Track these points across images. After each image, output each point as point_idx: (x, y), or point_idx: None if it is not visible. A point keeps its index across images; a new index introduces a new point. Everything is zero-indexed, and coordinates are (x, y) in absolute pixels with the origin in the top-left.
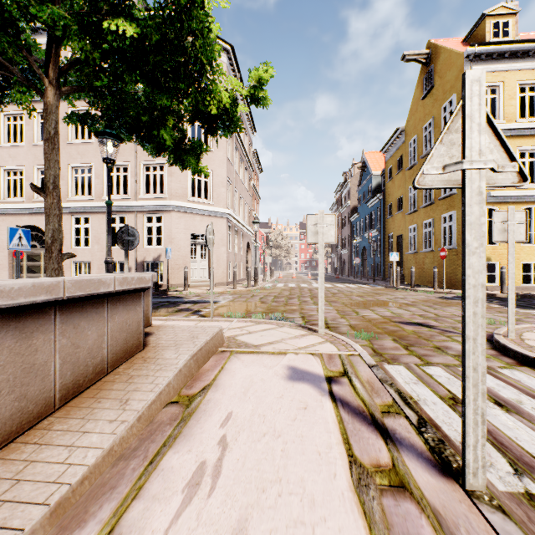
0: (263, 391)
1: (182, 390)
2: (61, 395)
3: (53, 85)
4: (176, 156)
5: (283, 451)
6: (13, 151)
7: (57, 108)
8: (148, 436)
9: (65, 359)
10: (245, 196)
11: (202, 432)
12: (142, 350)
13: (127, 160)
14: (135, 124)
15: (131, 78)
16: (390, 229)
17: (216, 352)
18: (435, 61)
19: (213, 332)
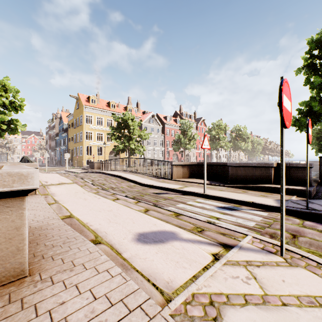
0: None
1: None
2: None
3: None
4: None
5: None
6: None
7: None
8: None
9: None
10: None
11: None
12: None
13: None
14: None
15: None
16: (70, 147)
17: None
18: (79, 101)
19: None
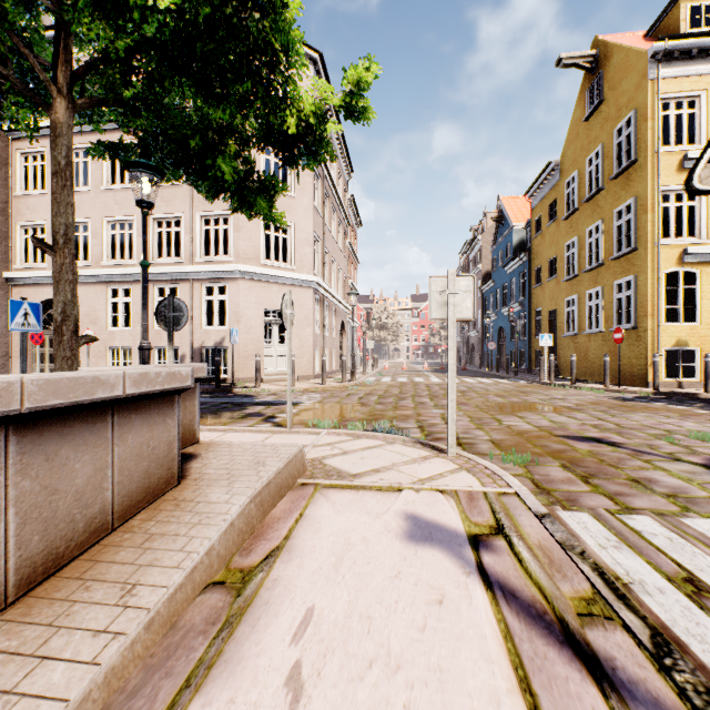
0: (367, 563)
1: (234, 559)
2: (20, 578)
3: (63, 95)
4: (241, 199)
5: (408, 709)
6: (32, 201)
7: (69, 128)
8: (162, 661)
9: (28, 514)
10: (338, 258)
11: (259, 654)
12: (176, 486)
13: (180, 211)
14: (181, 151)
15: (173, 81)
16: (539, 302)
17: (294, 485)
18: (605, 65)
19: (289, 454)
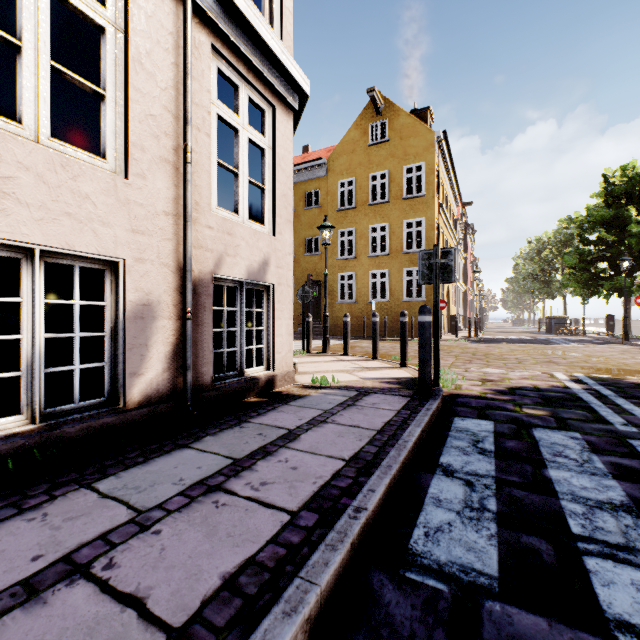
0: None
1: None
2: None
3: None
4: None
5: None
6: None
7: None
8: None
9: None
10: None
11: None
12: None
13: None
14: None
15: None
16: None
17: None
18: (392, 118)
19: None
